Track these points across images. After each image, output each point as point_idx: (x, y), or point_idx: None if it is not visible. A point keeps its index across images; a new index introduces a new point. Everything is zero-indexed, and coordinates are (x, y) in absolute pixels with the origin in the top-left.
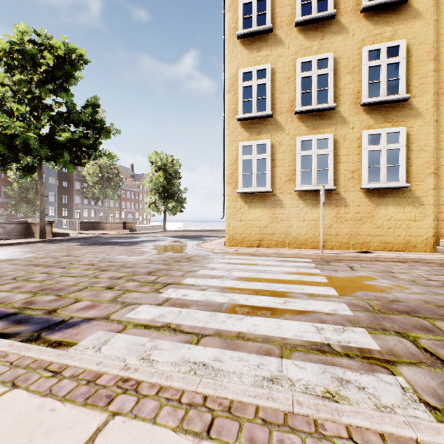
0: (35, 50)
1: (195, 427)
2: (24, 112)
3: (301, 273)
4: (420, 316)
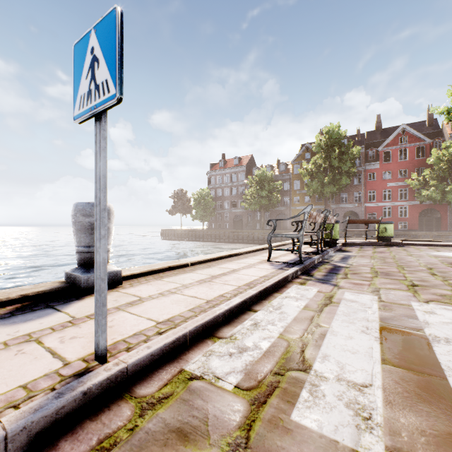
0: None
1: (225, 295)
2: None
3: None
4: None
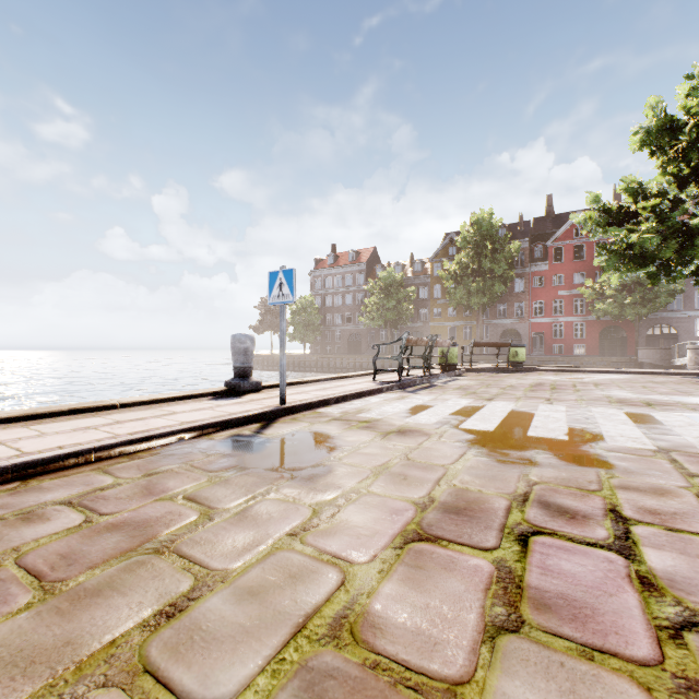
0: (659, 121)
1: (334, 394)
2: (650, 208)
3: (583, 433)
4: (390, 433)
